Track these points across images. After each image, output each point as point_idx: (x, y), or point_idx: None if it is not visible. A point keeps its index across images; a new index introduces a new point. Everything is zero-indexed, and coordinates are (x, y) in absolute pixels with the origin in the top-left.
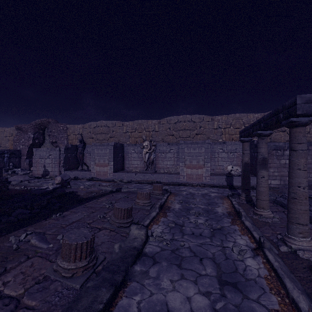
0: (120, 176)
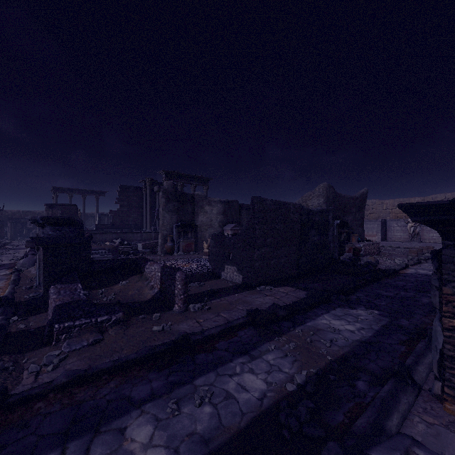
0: (387, 243)
